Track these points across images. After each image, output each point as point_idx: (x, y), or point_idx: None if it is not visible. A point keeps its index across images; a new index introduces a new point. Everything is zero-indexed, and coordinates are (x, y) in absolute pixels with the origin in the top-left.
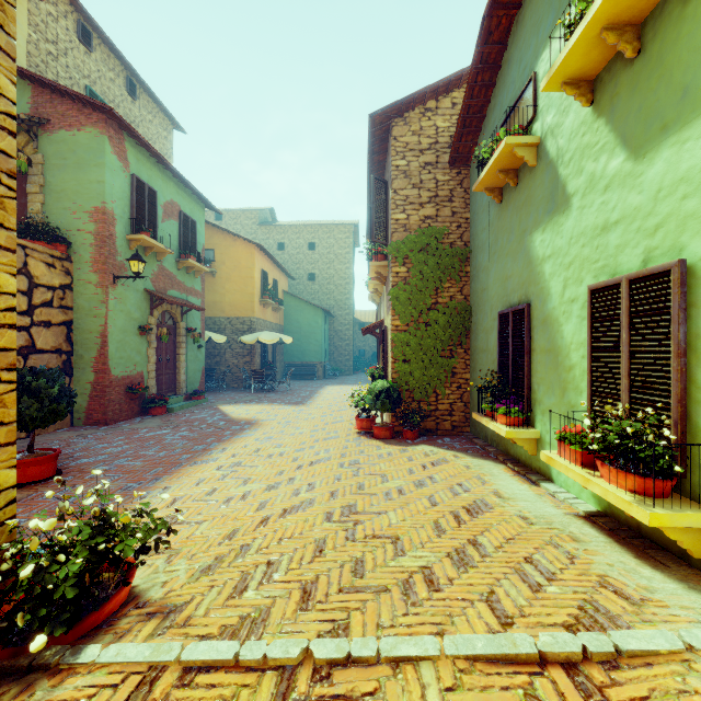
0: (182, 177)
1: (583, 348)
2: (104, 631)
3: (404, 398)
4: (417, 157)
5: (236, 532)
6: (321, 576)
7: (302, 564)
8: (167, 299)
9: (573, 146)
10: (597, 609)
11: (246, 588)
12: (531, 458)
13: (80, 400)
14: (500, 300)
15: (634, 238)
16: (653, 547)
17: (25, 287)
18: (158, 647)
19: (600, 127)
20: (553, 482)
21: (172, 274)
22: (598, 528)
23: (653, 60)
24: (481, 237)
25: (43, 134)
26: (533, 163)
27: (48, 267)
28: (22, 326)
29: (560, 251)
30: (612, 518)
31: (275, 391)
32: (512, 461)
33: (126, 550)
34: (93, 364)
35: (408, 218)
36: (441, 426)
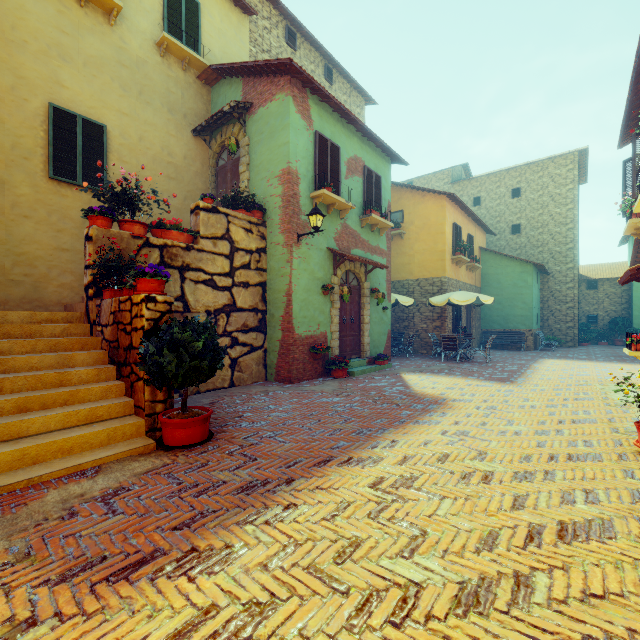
0: (364, 128)
1: None
2: None
3: None
4: None
5: None
6: None
7: None
8: (346, 255)
9: None
10: None
11: None
12: None
13: (272, 356)
14: None
15: None
16: None
17: (228, 251)
18: None
19: None
20: None
21: (356, 232)
22: None
23: None
24: None
25: (249, 118)
26: None
27: (246, 233)
28: (225, 287)
29: None
30: None
31: (470, 361)
32: None
33: None
34: (281, 322)
35: None
36: None
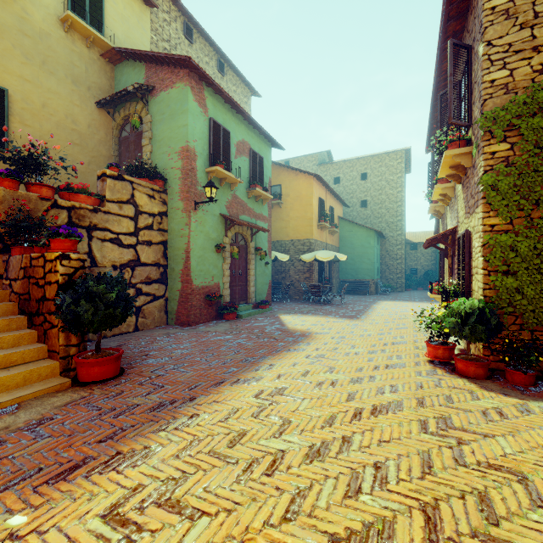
0: (250, 118)
1: None
2: None
3: (506, 324)
4: None
5: None
6: None
7: None
8: (236, 221)
9: None
10: None
11: None
12: None
13: (172, 304)
14: None
15: None
16: None
17: (133, 214)
18: None
19: None
20: None
21: (243, 202)
22: None
23: None
24: None
25: (151, 99)
26: None
27: (150, 198)
28: (130, 245)
29: None
30: None
31: (330, 304)
32: None
33: None
34: (180, 275)
35: (510, 74)
36: None
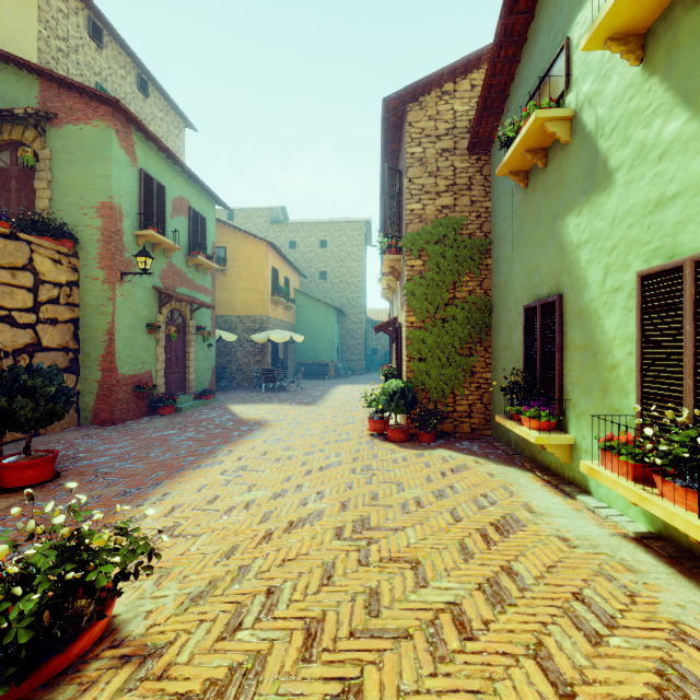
0: (191, 173)
1: (630, 344)
2: (68, 679)
3: (420, 398)
4: (434, 143)
5: (235, 549)
6: (329, 613)
7: (307, 595)
8: (175, 296)
9: (617, 113)
10: (683, 676)
11: (240, 626)
12: (564, 466)
13: (87, 399)
14: (525, 293)
15: None
16: None
17: (31, 284)
18: None
19: (653, 87)
20: (591, 495)
21: (181, 271)
22: (654, 554)
23: None
24: (503, 226)
25: (50, 129)
26: (567, 139)
27: (55, 264)
28: (27, 324)
29: (600, 234)
30: (670, 542)
31: (286, 390)
32: (540, 469)
33: (100, 578)
34: (100, 362)
35: (423, 208)
36: (460, 429)
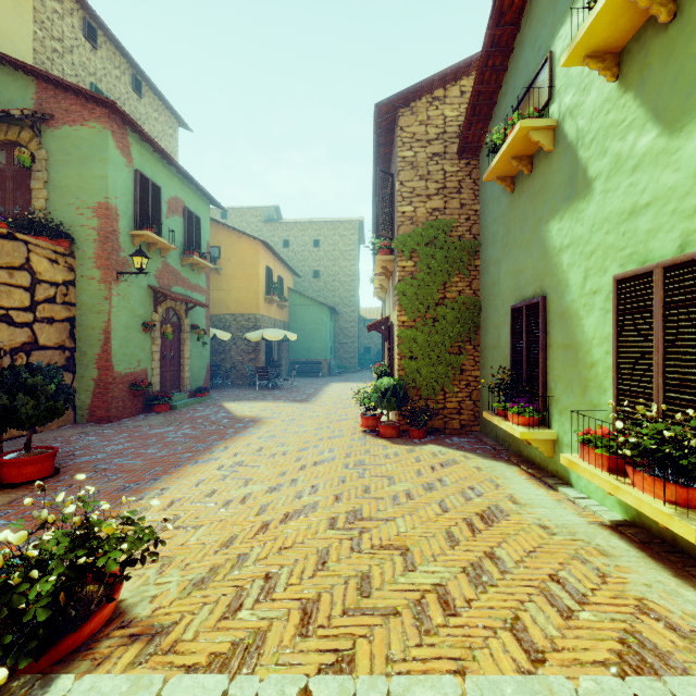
0: (186, 173)
1: (607, 343)
2: (82, 656)
3: (411, 396)
4: (425, 147)
5: (233, 539)
6: (323, 594)
7: (303, 579)
8: (170, 295)
9: (595, 125)
10: (642, 643)
11: (241, 607)
12: (547, 460)
13: (83, 397)
14: (512, 294)
15: (669, 221)
16: (693, 563)
17: (28, 283)
18: (137, 681)
19: (628, 103)
20: (572, 486)
21: (176, 270)
22: (627, 540)
23: (692, 22)
24: (491, 229)
25: (47, 129)
26: (550, 148)
27: (51, 263)
28: (24, 323)
29: (580, 239)
30: (642, 529)
31: (280, 388)
32: (525, 463)
33: (109, 563)
34: (96, 360)
35: (414, 211)
36: (450, 425)
